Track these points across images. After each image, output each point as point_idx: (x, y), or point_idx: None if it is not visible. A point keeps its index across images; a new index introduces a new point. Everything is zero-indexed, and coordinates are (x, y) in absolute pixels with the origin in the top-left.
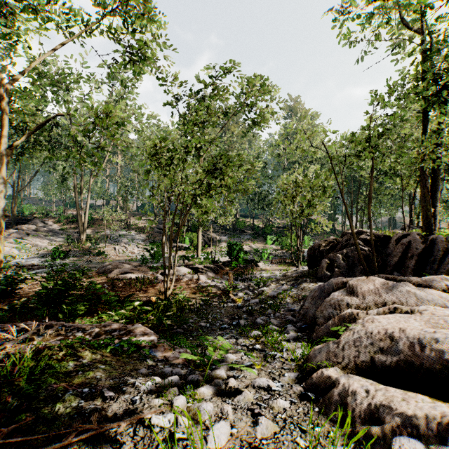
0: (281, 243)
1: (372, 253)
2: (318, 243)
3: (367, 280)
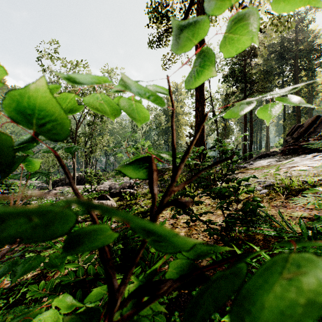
0: (42, 179)
1: (65, 182)
2: (56, 179)
3: (59, 187)
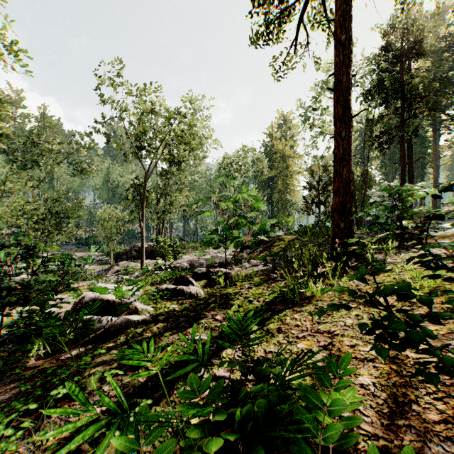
0: (103, 251)
1: (131, 255)
2: (120, 251)
3: (122, 262)
